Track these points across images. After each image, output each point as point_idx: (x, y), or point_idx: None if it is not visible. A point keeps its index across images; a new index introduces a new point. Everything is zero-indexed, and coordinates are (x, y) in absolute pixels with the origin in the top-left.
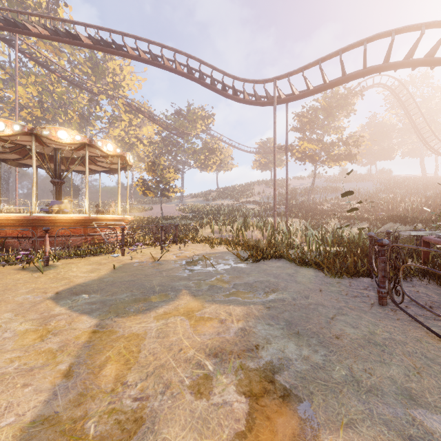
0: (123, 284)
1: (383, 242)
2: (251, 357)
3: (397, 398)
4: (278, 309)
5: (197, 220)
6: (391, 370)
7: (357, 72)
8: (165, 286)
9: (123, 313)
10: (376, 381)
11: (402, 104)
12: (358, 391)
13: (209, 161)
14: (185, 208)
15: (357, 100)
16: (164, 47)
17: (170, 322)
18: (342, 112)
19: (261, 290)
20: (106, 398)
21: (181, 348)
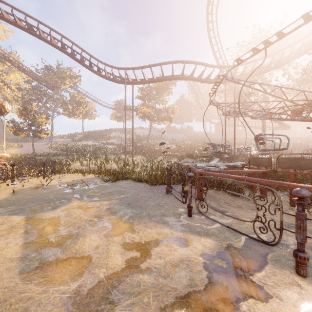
0: (28, 200)
1: (167, 168)
2: (113, 215)
3: (160, 216)
4: (124, 200)
5: (67, 156)
6: (161, 211)
7: (169, 77)
8: (59, 198)
9: (39, 212)
10: (156, 214)
11: (195, 92)
12: (149, 217)
13: (77, 111)
14: (56, 146)
15: (173, 86)
16: (40, 23)
17: (71, 211)
18: (165, 92)
19: (117, 194)
20: (53, 234)
21: (81, 217)
